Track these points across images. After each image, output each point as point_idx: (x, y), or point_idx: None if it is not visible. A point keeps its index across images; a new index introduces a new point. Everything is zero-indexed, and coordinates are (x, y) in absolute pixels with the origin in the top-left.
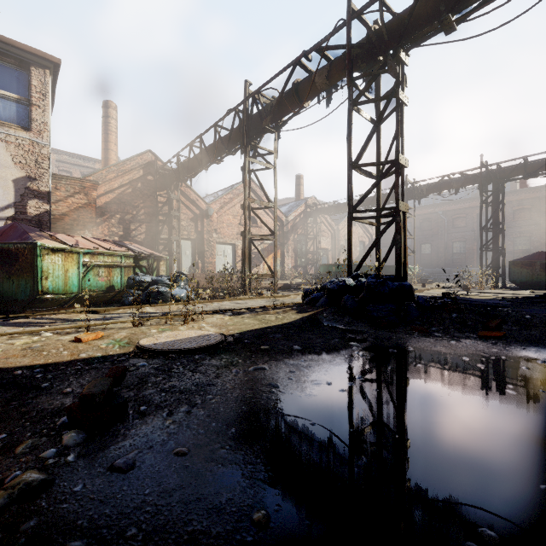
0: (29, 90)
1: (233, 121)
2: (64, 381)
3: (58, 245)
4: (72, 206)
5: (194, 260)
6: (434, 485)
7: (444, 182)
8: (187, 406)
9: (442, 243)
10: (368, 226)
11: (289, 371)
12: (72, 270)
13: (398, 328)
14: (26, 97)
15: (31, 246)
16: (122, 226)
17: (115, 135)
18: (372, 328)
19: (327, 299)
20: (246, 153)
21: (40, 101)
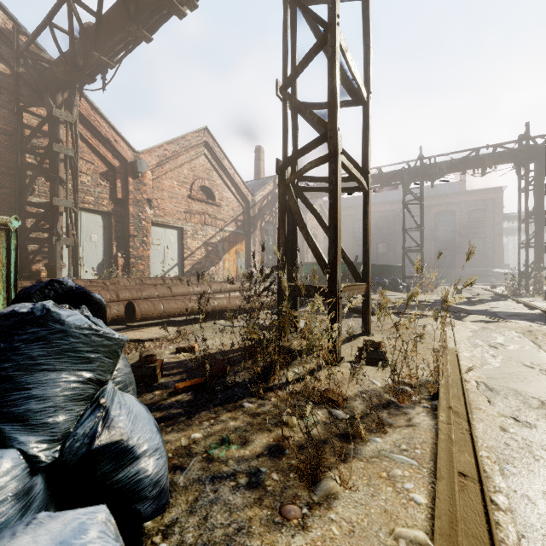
0: None
1: None
2: None
3: None
4: None
5: (109, 252)
6: None
7: (470, 159)
8: None
9: (400, 242)
10: None
11: None
12: None
13: None
14: None
15: None
16: None
17: None
18: None
19: None
20: None
21: None
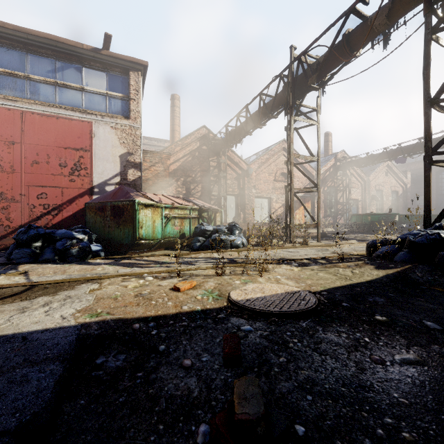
0: (128, 89)
1: (277, 87)
2: (178, 344)
3: (148, 201)
4: (154, 173)
5: (237, 212)
6: None
7: None
8: (368, 442)
9: None
10: (401, 175)
11: None
12: (157, 221)
13: None
14: (126, 95)
15: (132, 203)
16: (185, 186)
17: (178, 119)
18: None
19: (410, 254)
20: (291, 113)
21: (135, 95)
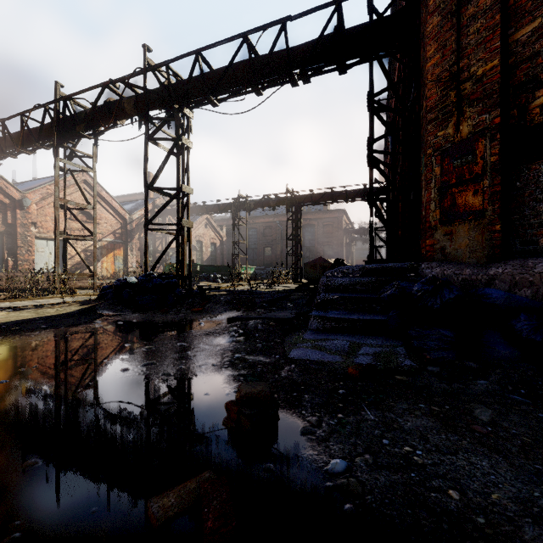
0: None
1: (43, 117)
2: None
3: None
4: None
5: (2, 257)
6: (37, 361)
7: (265, 200)
8: None
9: (279, 247)
10: (219, 229)
11: (18, 338)
12: None
13: (153, 310)
14: None
15: None
16: None
17: None
18: (134, 312)
19: (113, 294)
20: (56, 154)
21: None
